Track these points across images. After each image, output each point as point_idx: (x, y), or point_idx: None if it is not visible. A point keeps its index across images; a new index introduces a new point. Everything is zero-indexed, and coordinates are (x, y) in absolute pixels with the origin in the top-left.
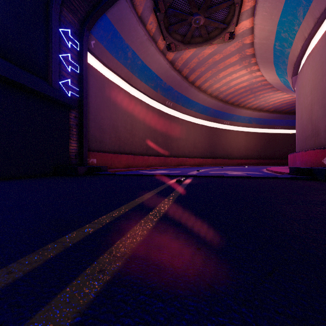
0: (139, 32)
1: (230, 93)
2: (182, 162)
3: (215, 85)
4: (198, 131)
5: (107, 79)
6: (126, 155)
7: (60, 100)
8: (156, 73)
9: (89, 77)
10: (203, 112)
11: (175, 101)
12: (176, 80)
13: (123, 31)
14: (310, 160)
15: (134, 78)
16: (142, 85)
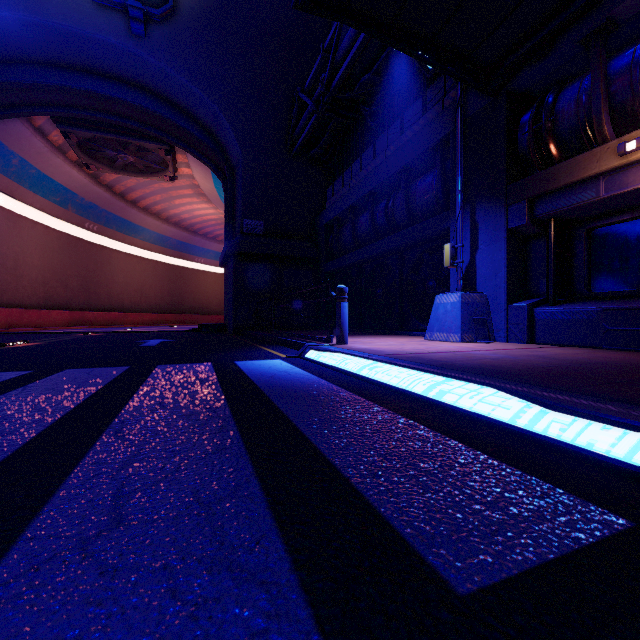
0: (35, 143)
1: (198, 222)
2: (117, 320)
3: (172, 210)
4: (150, 271)
5: None
6: (6, 308)
7: None
8: (64, 185)
9: None
10: (158, 243)
11: (103, 223)
12: (103, 197)
13: (6, 138)
14: None
15: (22, 190)
16: (38, 199)
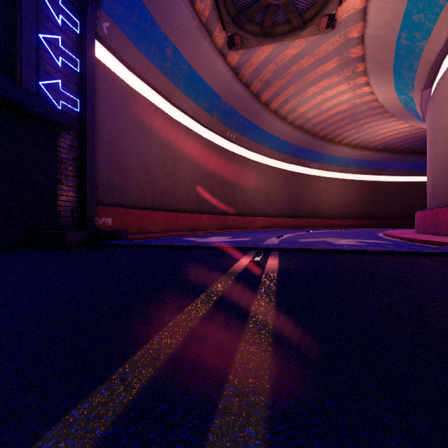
0: (183, 14)
1: (321, 121)
2: (250, 223)
3: (300, 108)
4: (274, 178)
5: (132, 90)
6: (163, 211)
7: (35, 111)
8: (211, 86)
9: (101, 84)
10: (281, 150)
11: (240, 132)
12: (242, 98)
13: (156, 10)
14: None
15: (177, 93)
16: (190, 104)
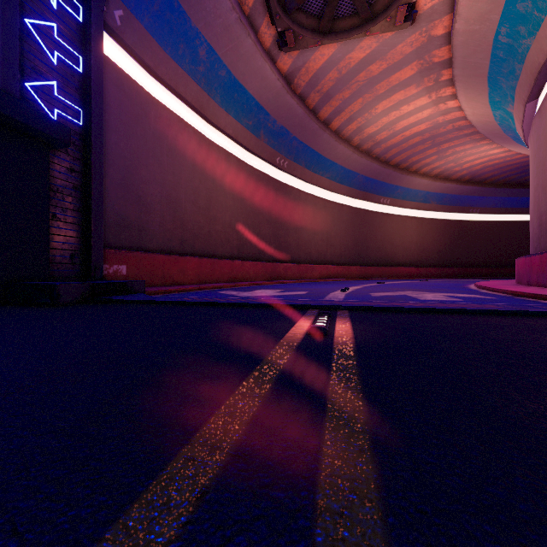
0: (220, 2)
1: (394, 145)
2: (305, 273)
3: (368, 128)
4: (335, 216)
5: (154, 100)
6: (195, 257)
7: (17, 120)
8: (256, 99)
9: (113, 91)
10: (344, 181)
11: (293, 158)
12: (295, 115)
13: None
14: None
15: (213, 106)
16: (230, 121)
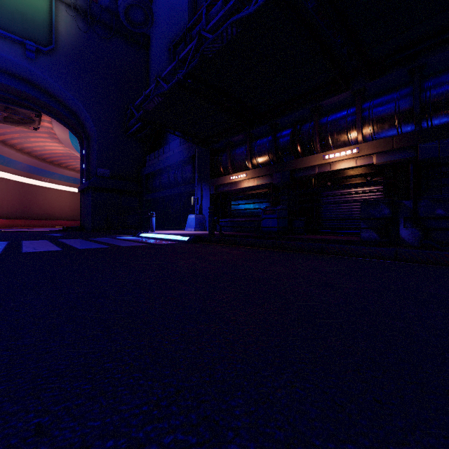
0: None
1: (47, 153)
2: None
3: (27, 144)
4: (3, 186)
5: None
6: None
7: None
8: None
9: None
10: (10, 165)
11: None
12: None
13: None
14: None
15: None
16: None
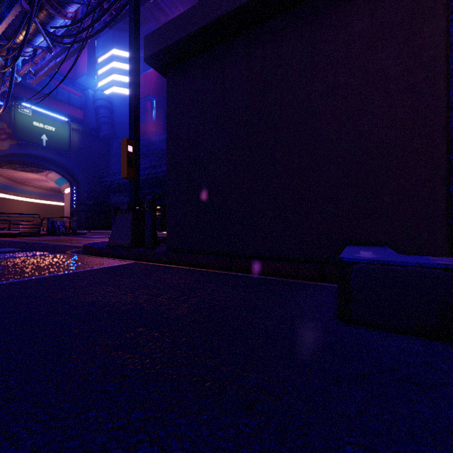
0: None
1: (21, 178)
2: None
3: (13, 174)
4: None
5: None
6: None
7: None
8: None
9: None
10: None
11: None
12: None
13: None
14: (68, 226)
15: None
16: None
